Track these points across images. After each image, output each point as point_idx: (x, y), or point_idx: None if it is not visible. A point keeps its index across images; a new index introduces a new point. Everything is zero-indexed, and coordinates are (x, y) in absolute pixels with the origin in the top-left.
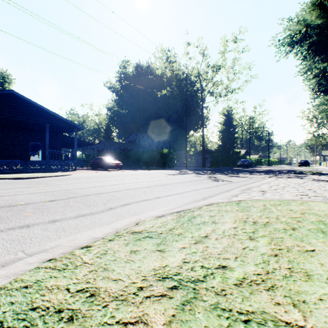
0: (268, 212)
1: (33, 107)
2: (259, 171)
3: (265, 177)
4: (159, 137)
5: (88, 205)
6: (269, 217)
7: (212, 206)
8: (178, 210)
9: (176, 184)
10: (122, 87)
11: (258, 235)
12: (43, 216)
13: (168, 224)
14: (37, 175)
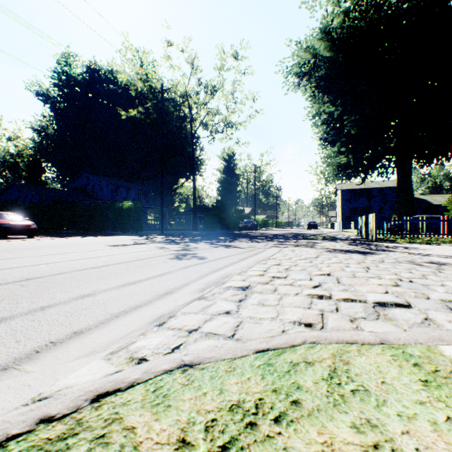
0: None
1: None
2: (263, 236)
3: (266, 245)
4: (130, 184)
5: None
6: None
7: None
8: None
9: (70, 273)
10: (63, 97)
11: None
12: None
13: None
14: None
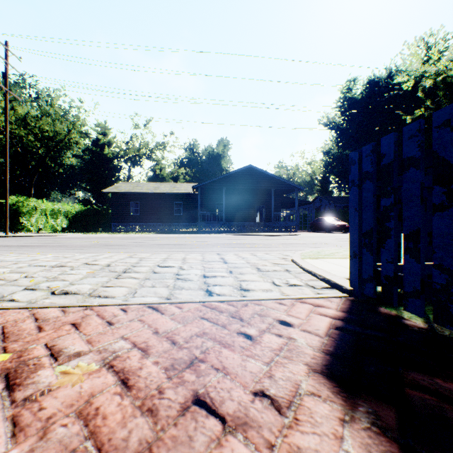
0: None
1: (262, 176)
2: None
3: None
4: None
5: (339, 246)
6: None
7: None
8: None
9: None
10: (345, 119)
11: None
12: (321, 246)
13: None
14: (275, 234)
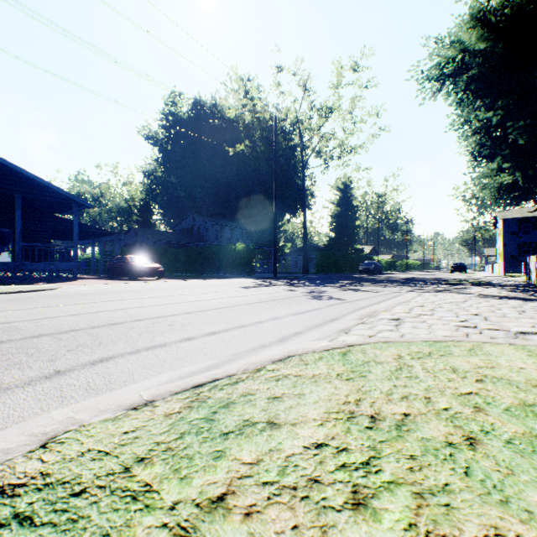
0: (408, 378)
1: None
2: (392, 281)
3: (401, 290)
4: (233, 223)
5: (12, 363)
6: (410, 396)
7: (287, 363)
8: (202, 380)
9: (243, 306)
10: (170, 138)
11: (380, 480)
12: None
13: (139, 438)
14: None
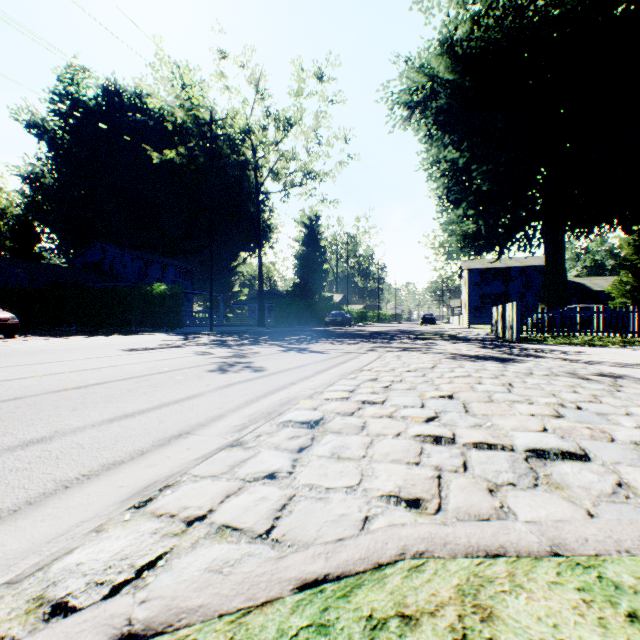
0: None
1: None
2: (357, 335)
3: (360, 349)
4: (167, 259)
5: None
6: None
7: None
8: None
9: (33, 398)
10: (67, 131)
11: None
12: None
13: None
14: None
